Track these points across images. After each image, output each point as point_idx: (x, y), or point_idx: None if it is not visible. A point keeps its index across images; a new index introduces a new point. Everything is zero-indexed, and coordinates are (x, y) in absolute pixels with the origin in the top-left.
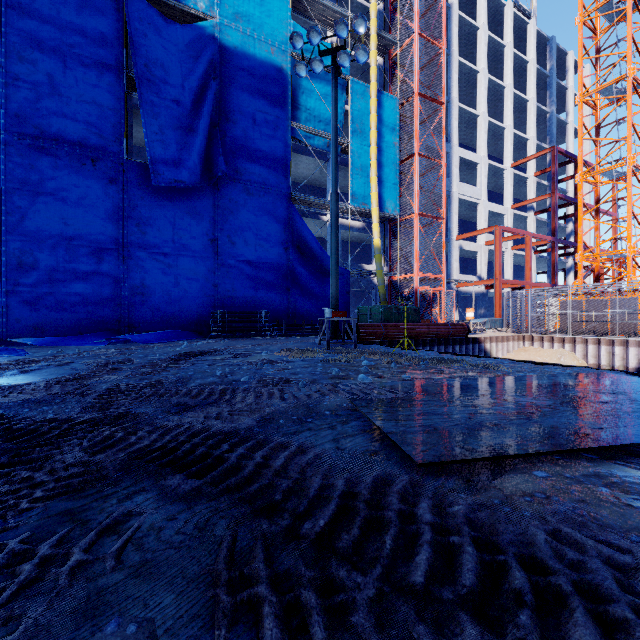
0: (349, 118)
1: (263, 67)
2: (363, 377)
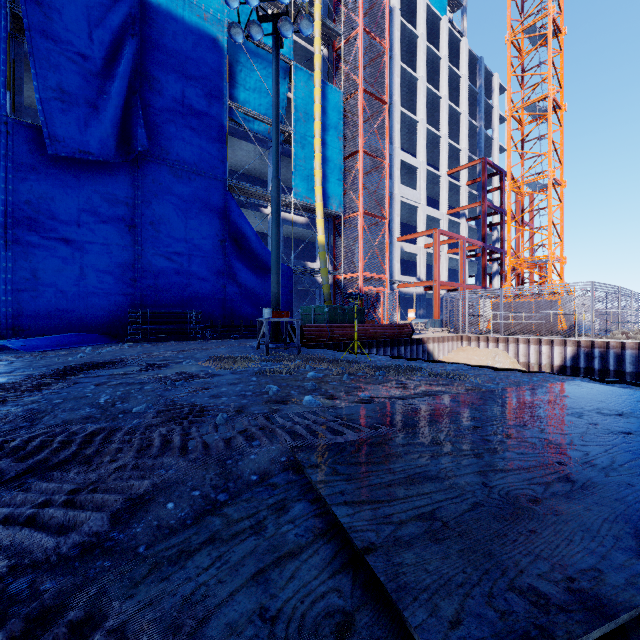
0: (292, 105)
1: (194, 33)
2: (310, 400)
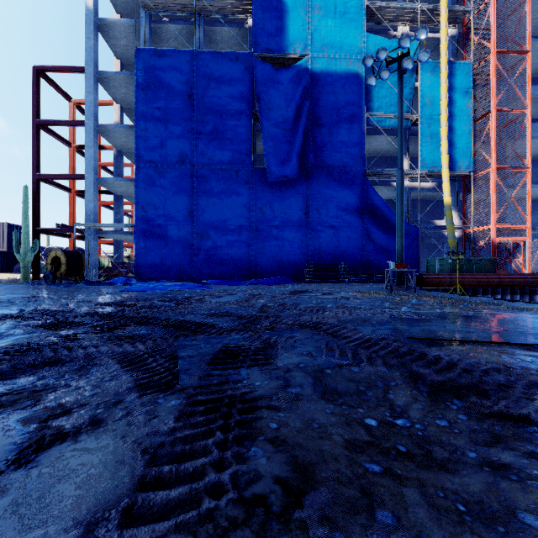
0: (418, 95)
1: (342, 78)
2: (405, 308)
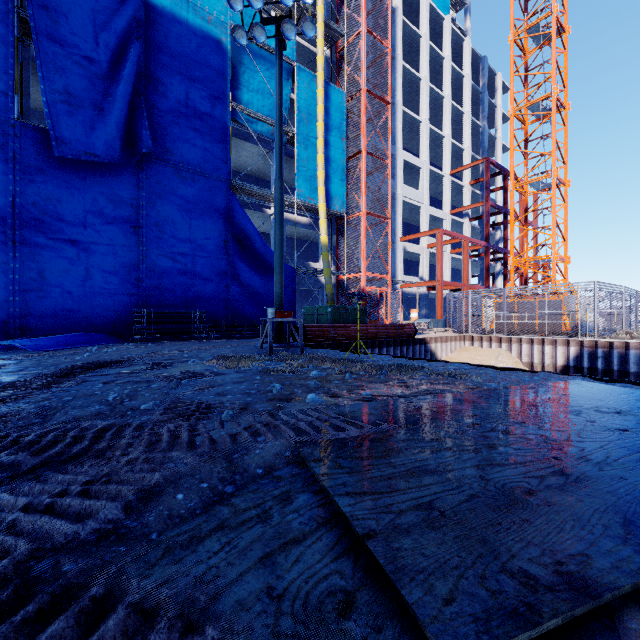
0: (295, 106)
1: (198, 36)
2: (313, 398)
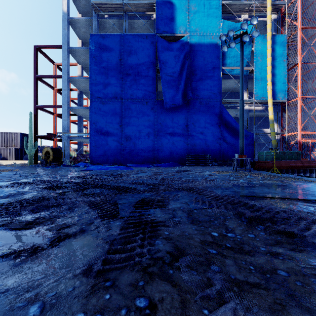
0: (253, 55)
1: (208, 46)
2: (242, 180)
